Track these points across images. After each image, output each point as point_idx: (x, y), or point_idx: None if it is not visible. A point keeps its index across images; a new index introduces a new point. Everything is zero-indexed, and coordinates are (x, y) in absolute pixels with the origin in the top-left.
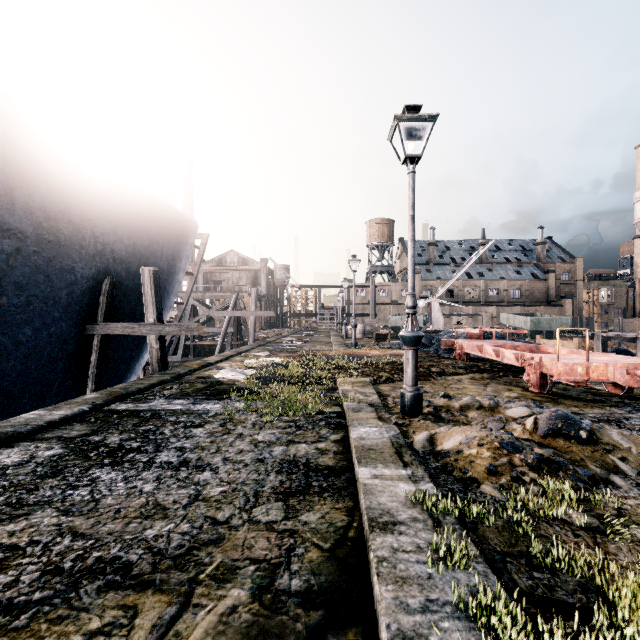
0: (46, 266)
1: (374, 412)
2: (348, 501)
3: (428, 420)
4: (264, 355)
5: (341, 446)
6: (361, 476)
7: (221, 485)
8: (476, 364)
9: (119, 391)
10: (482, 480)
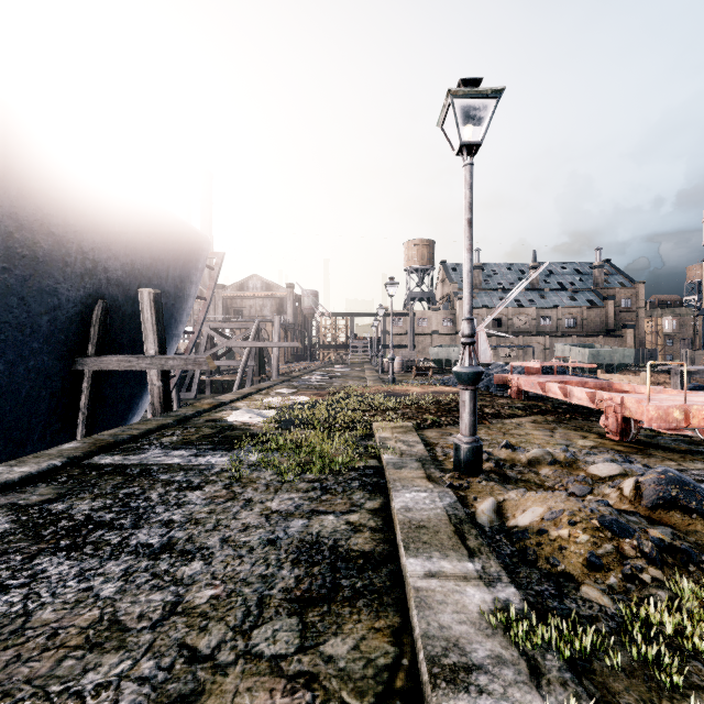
0: (20, 286)
1: (421, 469)
2: (393, 615)
3: (491, 481)
4: (288, 392)
5: (380, 519)
6: (411, 573)
7: (212, 585)
8: (536, 404)
9: (106, 439)
10: (581, 577)
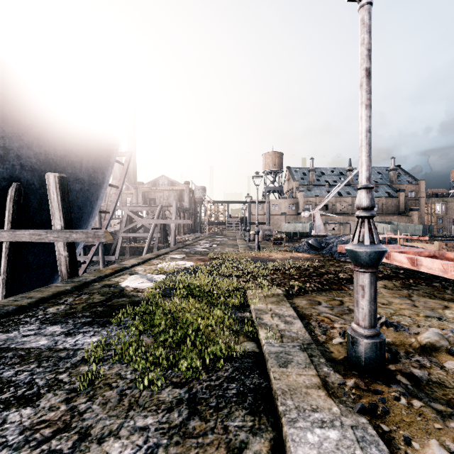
0: None
1: (311, 366)
2: None
3: (409, 393)
4: (179, 257)
5: None
6: None
7: None
8: None
9: None
10: None
